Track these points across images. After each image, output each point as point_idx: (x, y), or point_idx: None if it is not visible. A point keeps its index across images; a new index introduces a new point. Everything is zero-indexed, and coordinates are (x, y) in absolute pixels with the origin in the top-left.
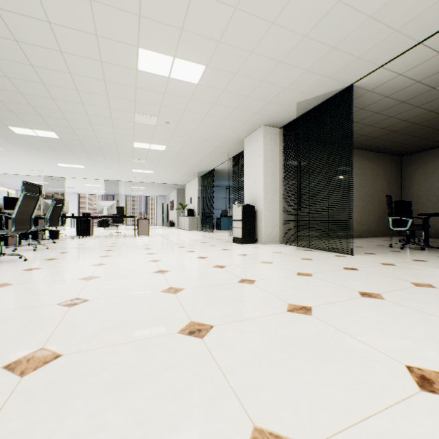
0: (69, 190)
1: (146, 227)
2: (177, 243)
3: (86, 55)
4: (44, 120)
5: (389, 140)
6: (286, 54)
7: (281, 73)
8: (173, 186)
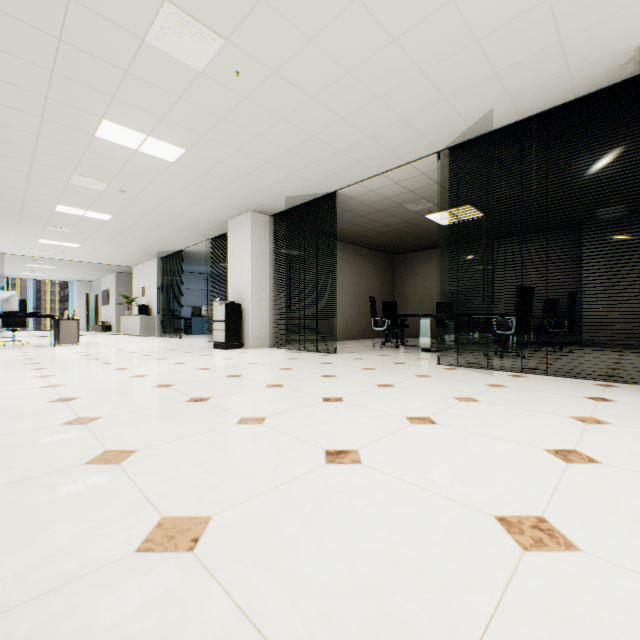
0: None
1: (74, 331)
2: (136, 352)
3: (21, 108)
4: None
5: (380, 240)
6: (272, 158)
7: (269, 171)
8: (111, 267)
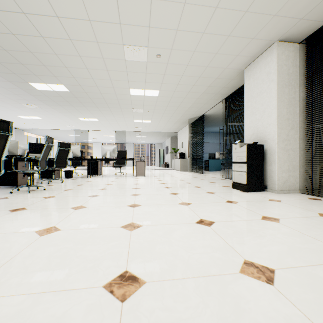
0: (95, 140)
1: (142, 168)
2: (168, 187)
3: None
4: (49, 70)
5: None
6: None
7: None
8: (168, 134)
